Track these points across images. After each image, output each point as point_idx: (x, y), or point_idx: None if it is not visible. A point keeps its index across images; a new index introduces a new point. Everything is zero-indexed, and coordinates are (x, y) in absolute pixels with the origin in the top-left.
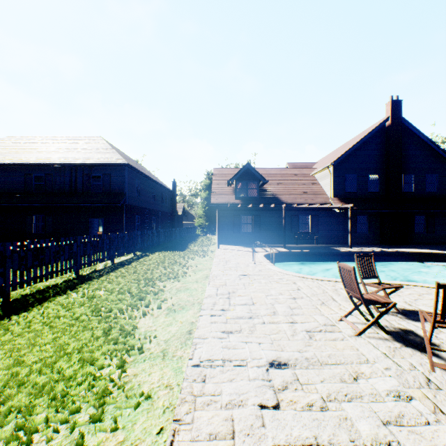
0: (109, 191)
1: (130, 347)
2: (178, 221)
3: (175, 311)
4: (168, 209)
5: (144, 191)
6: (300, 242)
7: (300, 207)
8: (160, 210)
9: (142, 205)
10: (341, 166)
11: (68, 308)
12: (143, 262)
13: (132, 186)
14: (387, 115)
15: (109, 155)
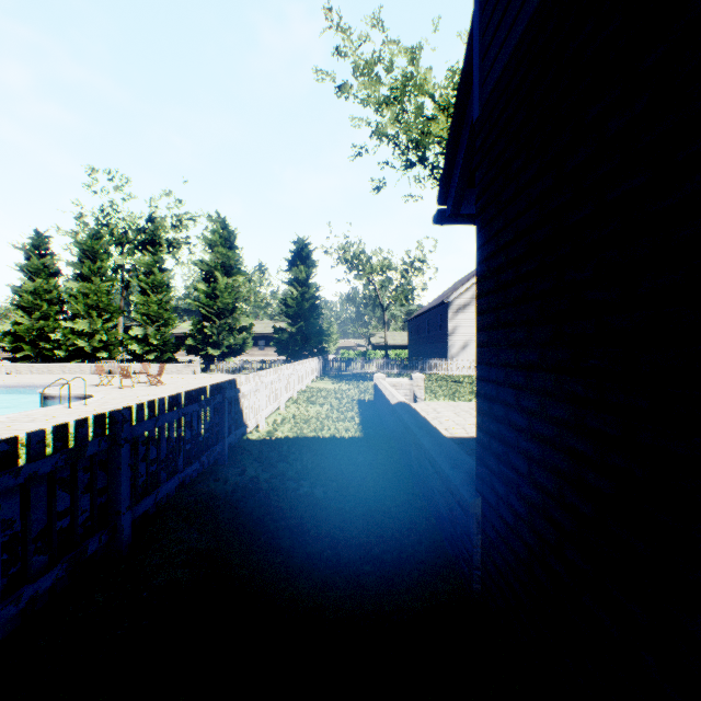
0: None
1: None
2: None
3: None
4: None
5: None
6: None
7: None
8: None
9: None
10: None
11: None
12: None
13: None
14: None
15: None
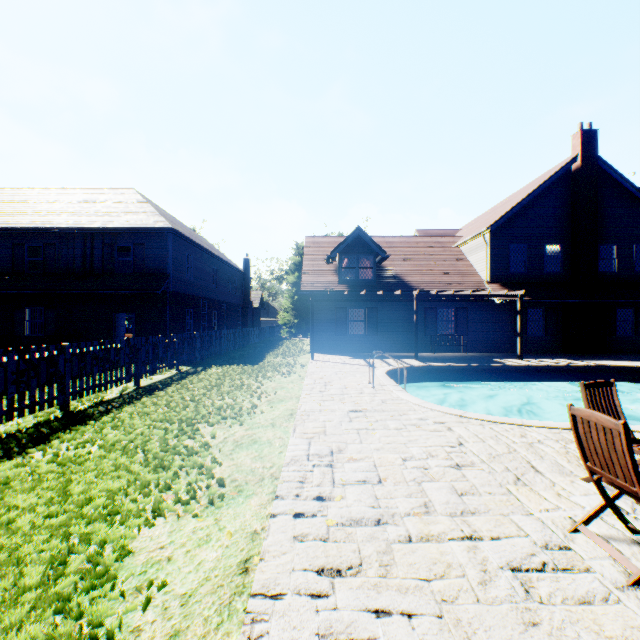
0: (143, 271)
1: (87, 632)
2: (254, 317)
3: (223, 501)
4: (237, 299)
5: (200, 271)
6: (440, 349)
7: (441, 295)
8: (225, 301)
9: (196, 292)
10: (503, 232)
11: (5, 493)
12: (187, 385)
13: (179, 263)
14: (573, 153)
15: (143, 216)
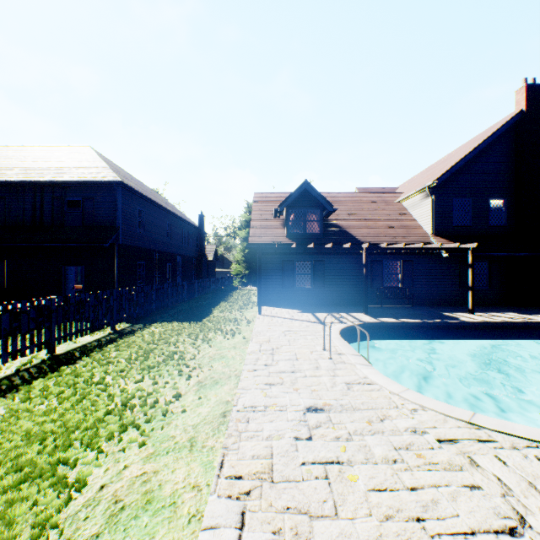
0: (92, 225)
1: None
2: (208, 268)
3: None
4: (192, 252)
5: (153, 225)
6: (385, 301)
7: (392, 248)
8: (180, 254)
9: (149, 246)
10: (448, 186)
11: None
12: (109, 353)
13: (130, 217)
14: (517, 108)
15: (94, 170)
